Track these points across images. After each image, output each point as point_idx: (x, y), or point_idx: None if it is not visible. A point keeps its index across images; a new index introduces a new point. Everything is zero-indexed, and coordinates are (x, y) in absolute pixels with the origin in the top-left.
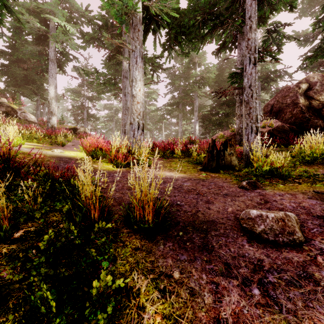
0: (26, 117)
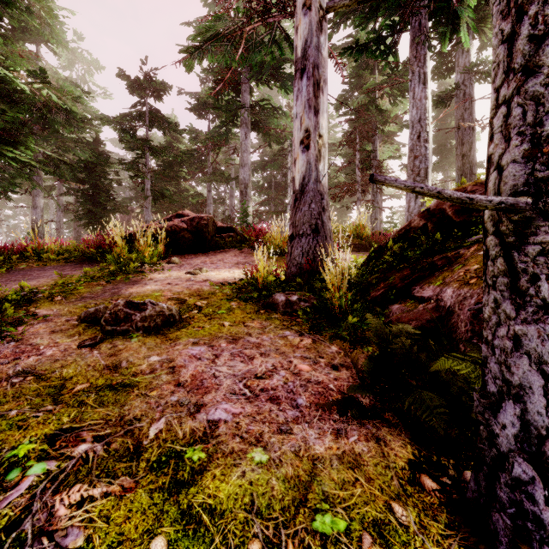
0: None
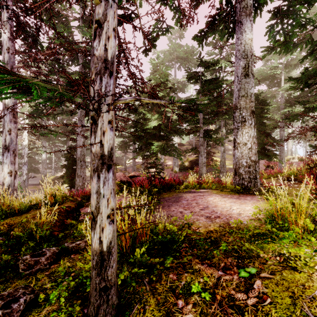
0: (228, 148)
